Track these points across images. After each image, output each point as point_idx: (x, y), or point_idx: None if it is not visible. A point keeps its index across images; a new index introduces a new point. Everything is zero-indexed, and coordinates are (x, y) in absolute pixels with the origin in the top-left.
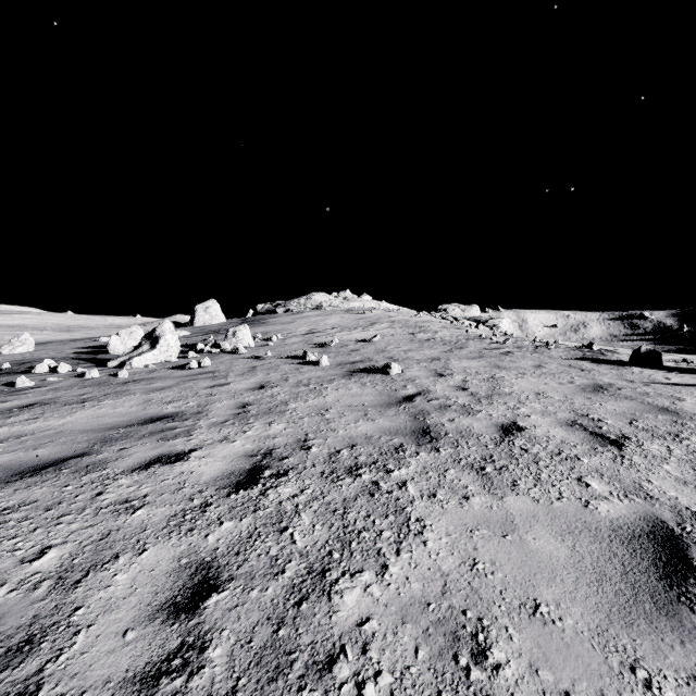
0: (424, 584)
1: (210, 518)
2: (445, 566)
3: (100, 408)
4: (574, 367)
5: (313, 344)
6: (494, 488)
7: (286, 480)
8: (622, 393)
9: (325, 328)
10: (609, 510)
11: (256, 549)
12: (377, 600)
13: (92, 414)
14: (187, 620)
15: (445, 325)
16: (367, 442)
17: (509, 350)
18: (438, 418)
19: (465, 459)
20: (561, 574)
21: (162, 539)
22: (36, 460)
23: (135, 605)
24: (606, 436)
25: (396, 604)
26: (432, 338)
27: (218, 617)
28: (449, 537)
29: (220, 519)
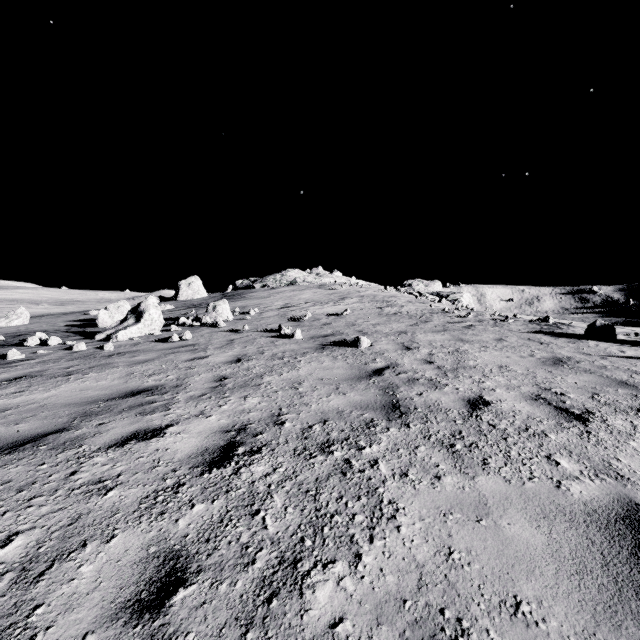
0: (399, 577)
1: (182, 499)
2: (420, 555)
3: (84, 381)
4: (533, 340)
5: (288, 317)
6: (465, 467)
7: (259, 457)
8: (581, 366)
9: (299, 303)
10: (582, 491)
11: (226, 536)
12: (351, 596)
13: (76, 388)
14: (151, 621)
15: (410, 300)
16: (338, 416)
17: (471, 324)
18: (407, 392)
19: (435, 435)
20: (540, 566)
21: (132, 524)
22: (16, 436)
23: (98, 602)
24: (570, 411)
25: (370, 601)
26: (398, 312)
27: (183, 616)
28: (423, 522)
29: (192, 501)
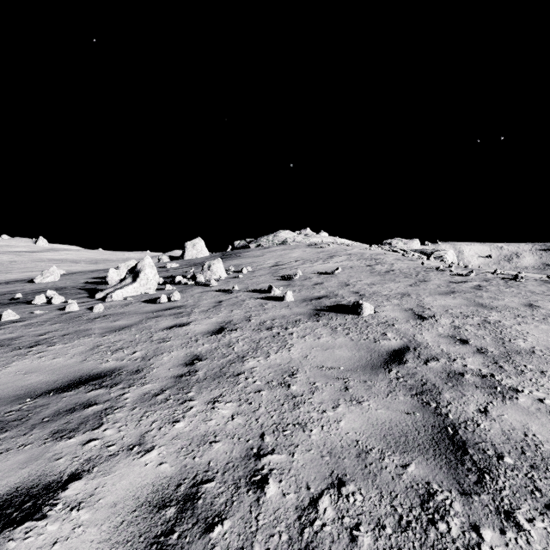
0: None
1: None
2: None
3: (41, 356)
4: None
5: (279, 276)
6: None
7: None
8: None
9: (290, 261)
10: None
11: None
12: None
13: (24, 367)
14: None
15: (398, 257)
16: (362, 470)
17: (479, 284)
18: (459, 403)
19: None
20: None
21: None
22: None
23: None
24: None
25: None
26: (390, 270)
27: None
28: None
29: None
